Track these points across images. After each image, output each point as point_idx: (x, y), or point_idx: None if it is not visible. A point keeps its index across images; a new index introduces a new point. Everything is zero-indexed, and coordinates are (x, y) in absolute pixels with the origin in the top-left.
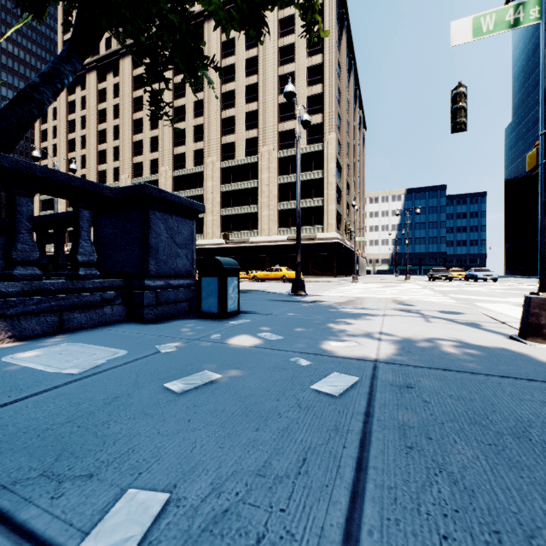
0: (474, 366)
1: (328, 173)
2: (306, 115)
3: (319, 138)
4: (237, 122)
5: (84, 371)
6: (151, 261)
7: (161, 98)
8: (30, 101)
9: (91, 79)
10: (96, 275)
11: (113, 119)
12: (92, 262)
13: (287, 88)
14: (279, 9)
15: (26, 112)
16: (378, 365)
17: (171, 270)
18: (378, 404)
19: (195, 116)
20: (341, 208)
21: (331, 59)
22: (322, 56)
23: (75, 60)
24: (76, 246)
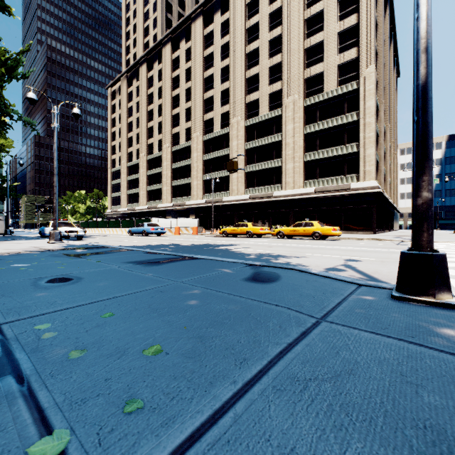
0: None
1: (364, 113)
2: None
3: (353, 76)
4: (261, 78)
5: None
6: None
7: None
8: None
9: (143, 71)
10: None
11: (157, 100)
12: None
13: None
14: None
15: None
16: None
17: None
18: None
19: (222, 82)
20: (378, 155)
21: None
22: None
23: None
24: None
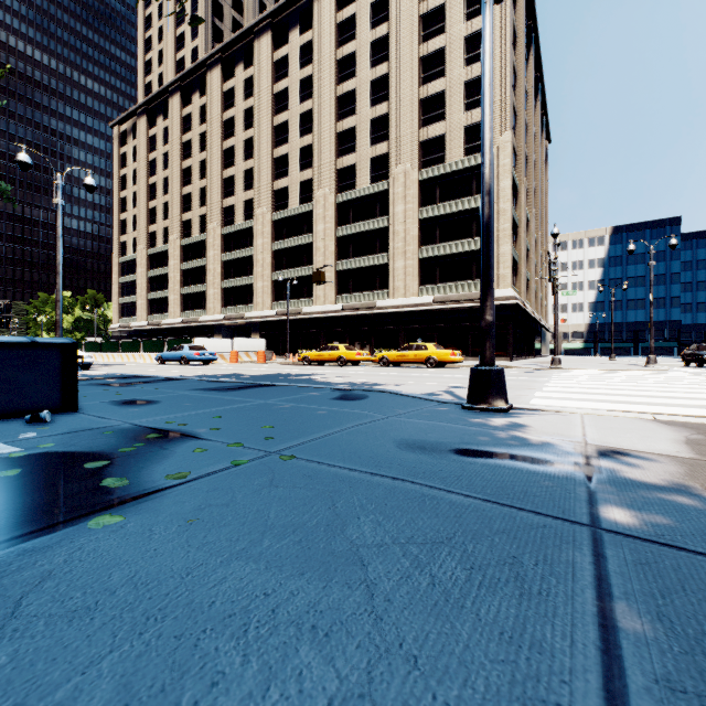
0: None
1: (498, 196)
2: None
3: None
4: (359, 135)
5: None
6: None
7: None
8: None
9: (174, 104)
10: None
11: (199, 153)
12: None
13: None
14: None
15: None
16: None
17: None
18: None
19: (301, 134)
20: (518, 253)
21: (504, 16)
22: None
23: None
24: None
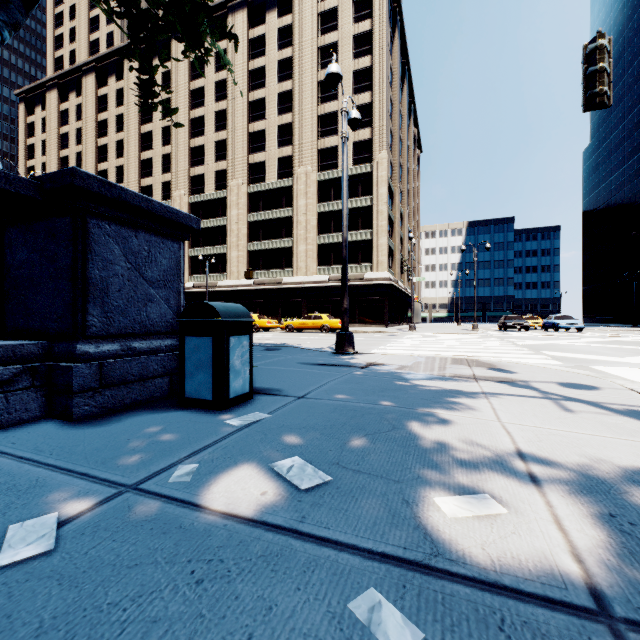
0: None
1: (378, 200)
2: (355, 111)
3: (367, 157)
4: (268, 137)
5: None
6: (92, 309)
7: (155, 80)
8: None
9: (89, 83)
10: None
11: (115, 133)
12: None
13: (329, 68)
14: (319, 1)
15: None
16: None
17: (137, 323)
18: None
19: (217, 129)
20: (393, 243)
21: (382, 61)
22: (370, 58)
23: (14, 7)
24: None
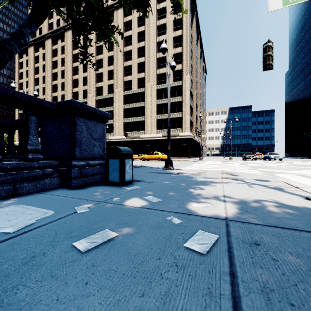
0: (296, 223)
1: (185, 98)
2: (173, 62)
3: (180, 78)
4: (133, 68)
5: (17, 230)
6: (76, 149)
7: (87, 51)
8: (3, 50)
9: (48, 43)
10: (40, 158)
11: (61, 67)
12: (38, 150)
13: (162, 45)
14: (157, 4)
15: (1, 56)
16: (229, 223)
17: (90, 154)
18: (238, 263)
19: (109, 65)
20: (193, 118)
21: (187, 32)
22: (181, 31)
23: (33, 26)
24: (26, 140)
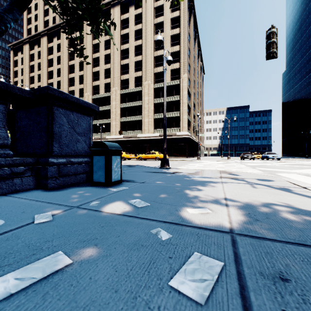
0: None
1: (182, 97)
2: (170, 57)
3: (177, 77)
4: (130, 67)
5: None
6: (55, 144)
7: (77, 43)
8: None
9: (44, 41)
10: (10, 154)
11: (56, 65)
12: (6, 144)
13: (157, 37)
14: (154, 1)
15: None
16: (235, 239)
17: (72, 151)
18: None
19: (105, 63)
20: (190, 118)
21: (184, 31)
22: (179, 29)
23: (15, 12)
24: None
